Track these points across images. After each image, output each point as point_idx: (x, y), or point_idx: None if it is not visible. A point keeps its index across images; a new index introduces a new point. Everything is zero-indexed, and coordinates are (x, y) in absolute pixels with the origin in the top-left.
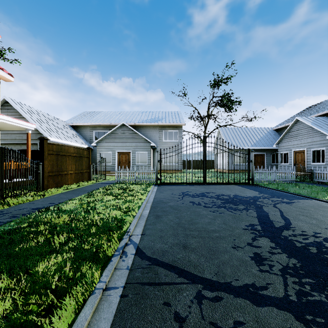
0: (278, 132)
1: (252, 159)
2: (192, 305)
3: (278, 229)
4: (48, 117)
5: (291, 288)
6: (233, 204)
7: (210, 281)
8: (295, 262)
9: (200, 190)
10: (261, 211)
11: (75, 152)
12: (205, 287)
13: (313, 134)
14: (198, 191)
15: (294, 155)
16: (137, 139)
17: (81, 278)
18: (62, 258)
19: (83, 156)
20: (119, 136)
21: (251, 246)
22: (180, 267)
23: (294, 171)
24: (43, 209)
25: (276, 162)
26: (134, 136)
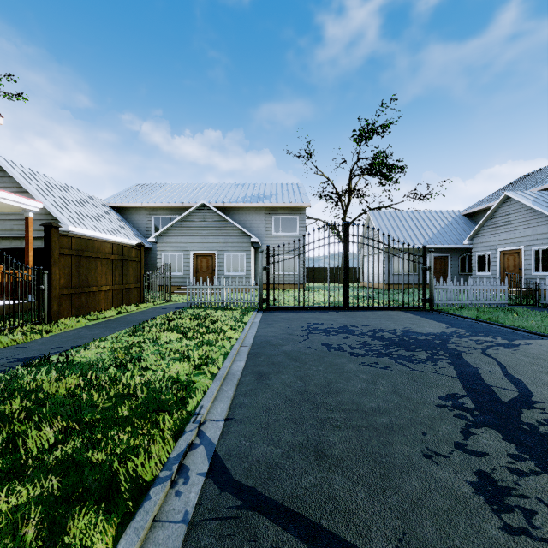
0: (470, 219)
1: (431, 265)
2: None
3: (509, 406)
4: (73, 191)
5: None
6: (406, 349)
7: None
8: None
9: (340, 321)
10: (462, 365)
11: (113, 252)
12: None
13: (537, 221)
14: (336, 323)
15: (502, 257)
16: (227, 231)
17: None
18: (28, 494)
19: (129, 258)
20: (195, 224)
21: (466, 451)
22: (310, 518)
23: (505, 286)
24: (35, 362)
25: (468, 271)
26: (222, 224)
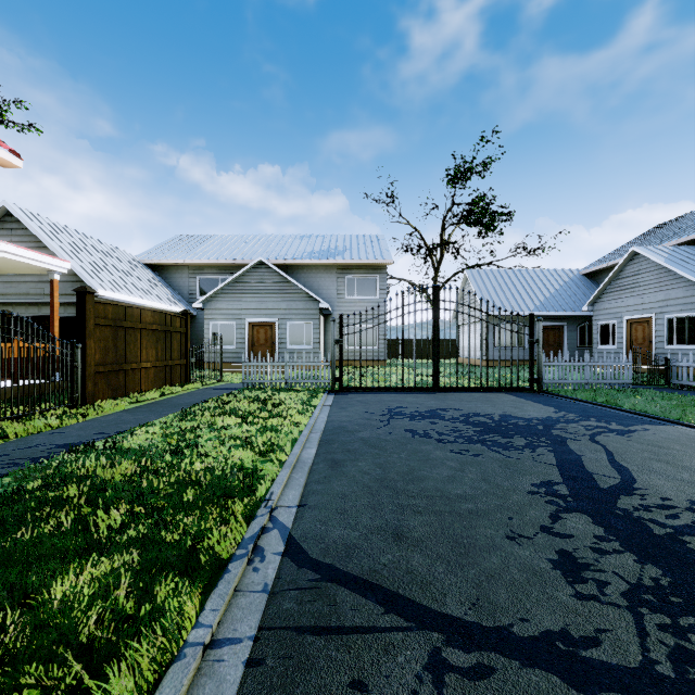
0: (591, 279)
1: (539, 337)
2: (420, 688)
3: (606, 493)
4: (100, 246)
5: (657, 643)
6: (502, 436)
7: (461, 624)
8: (657, 575)
9: (427, 405)
10: (564, 452)
11: (155, 321)
12: (450, 639)
13: (670, 283)
14: (423, 407)
15: (629, 327)
16: (290, 294)
17: (152, 619)
18: (112, 565)
19: (173, 329)
20: (251, 287)
21: (551, 534)
22: (388, 588)
23: (629, 363)
24: (80, 448)
25: (588, 344)
26: (284, 287)
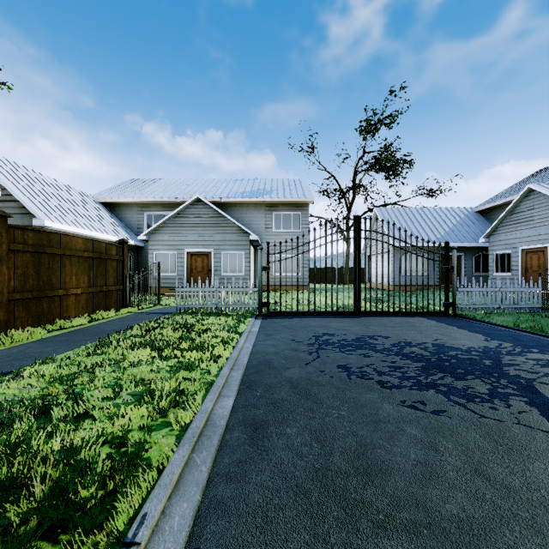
0: (483, 216)
1: (454, 264)
2: None
3: None
4: (56, 185)
5: None
6: (453, 376)
7: None
8: None
9: (353, 331)
10: (548, 407)
11: (87, 249)
12: None
13: None
14: (350, 334)
15: (524, 256)
16: (223, 228)
17: None
18: None
19: (108, 257)
20: (190, 221)
21: None
22: None
23: (539, 288)
24: None
25: (482, 271)
26: (219, 221)
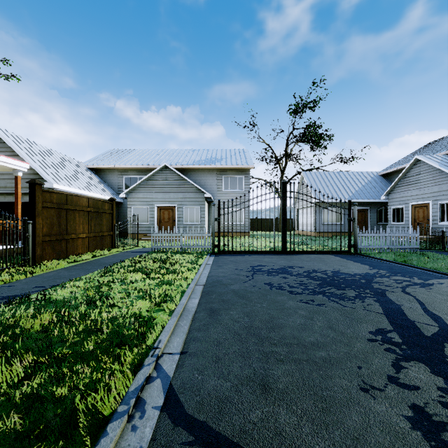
0: (386, 178)
1: (355, 216)
2: None
3: (432, 340)
4: (57, 155)
5: None
6: (337, 288)
7: None
8: None
9: (279, 264)
10: (386, 302)
11: (89, 205)
12: None
13: (442, 180)
14: (276, 265)
15: (413, 210)
16: (185, 188)
17: None
18: None
19: (103, 211)
20: (159, 183)
21: (399, 385)
22: None
23: (417, 234)
24: (17, 300)
25: (384, 221)
26: (181, 183)
